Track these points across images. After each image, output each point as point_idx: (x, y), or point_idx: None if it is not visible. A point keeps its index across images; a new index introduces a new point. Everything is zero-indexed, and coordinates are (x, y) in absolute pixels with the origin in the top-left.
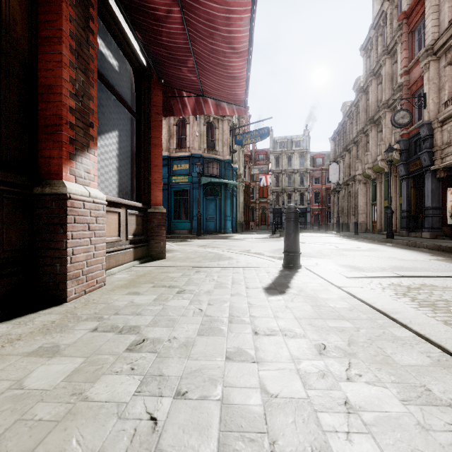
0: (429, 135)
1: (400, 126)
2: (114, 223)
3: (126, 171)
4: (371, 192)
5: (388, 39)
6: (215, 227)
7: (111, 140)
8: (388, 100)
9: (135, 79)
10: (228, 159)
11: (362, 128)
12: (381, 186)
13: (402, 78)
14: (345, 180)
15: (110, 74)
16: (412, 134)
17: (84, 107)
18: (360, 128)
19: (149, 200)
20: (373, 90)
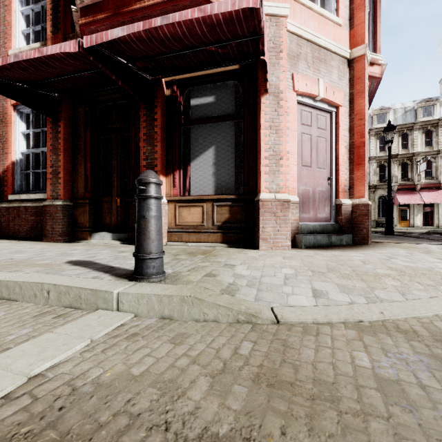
0: None
1: None
2: (198, 213)
3: (228, 171)
4: None
5: None
6: None
7: (206, 156)
8: None
9: (240, 85)
10: None
11: None
12: None
13: None
14: None
15: (205, 111)
16: None
17: (151, 160)
18: None
19: (257, 189)
20: None
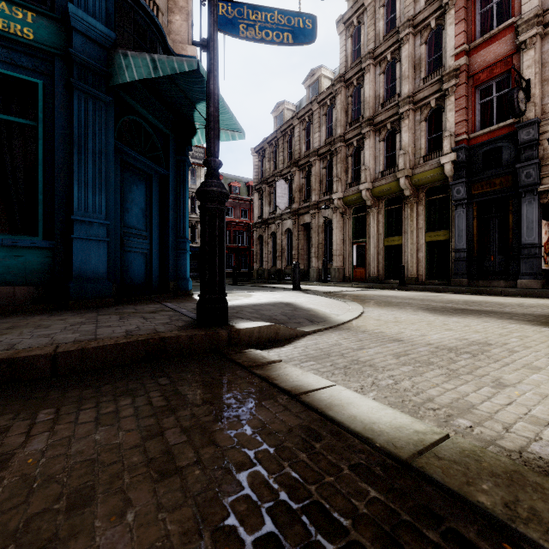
0: (537, 140)
1: (520, 113)
2: None
3: None
4: (352, 226)
5: (410, 8)
6: (147, 274)
7: None
8: (415, 93)
9: None
10: (193, 56)
11: (343, 134)
12: (379, 217)
13: (462, 59)
14: (296, 208)
15: None
16: (483, 141)
17: None
18: (341, 133)
19: None
20: (372, 79)
